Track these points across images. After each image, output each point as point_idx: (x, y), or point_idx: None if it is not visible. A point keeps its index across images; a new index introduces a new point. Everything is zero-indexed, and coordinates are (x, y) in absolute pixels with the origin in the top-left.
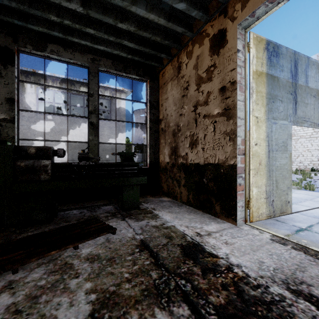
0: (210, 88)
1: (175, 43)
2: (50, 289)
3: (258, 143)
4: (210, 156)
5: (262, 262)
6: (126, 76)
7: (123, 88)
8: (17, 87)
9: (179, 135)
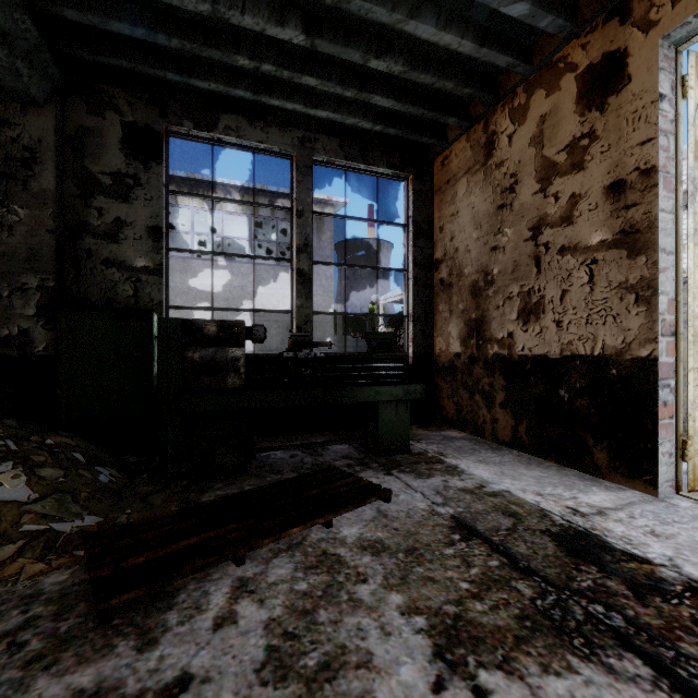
0: (579, 187)
1: (485, 91)
2: (324, 599)
3: None
4: (578, 339)
5: None
6: (365, 169)
7: (328, 197)
8: (165, 205)
9: (490, 293)
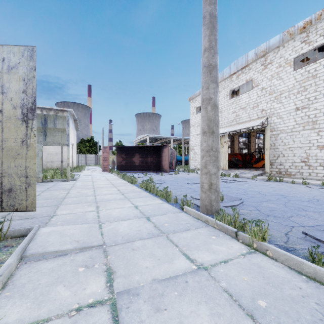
0: None
1: None
2: None
3: None
4: None
5: None
6: None
7: (64, 109)
8: None
9: None
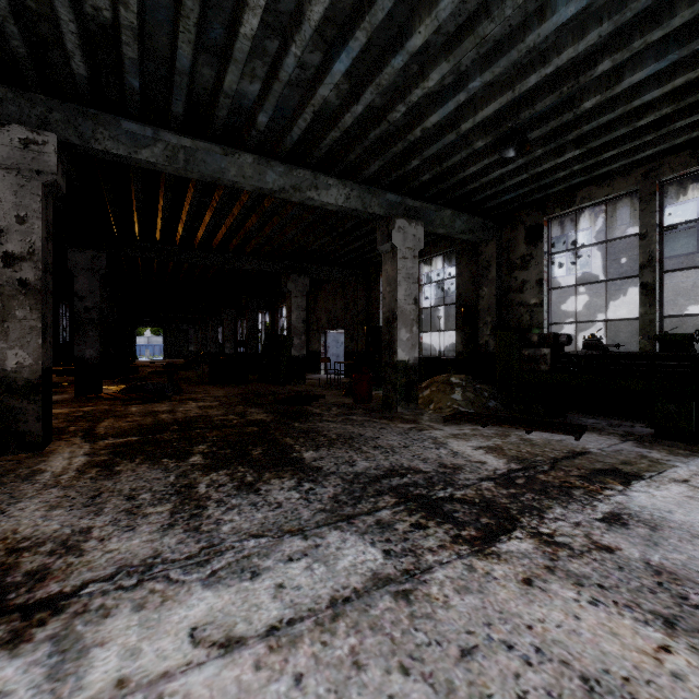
0: None
1: None
2: (484, 436)
3: None
4: None
5: (667, 512)
6: None
7: None
8: (547, 263)
9: None
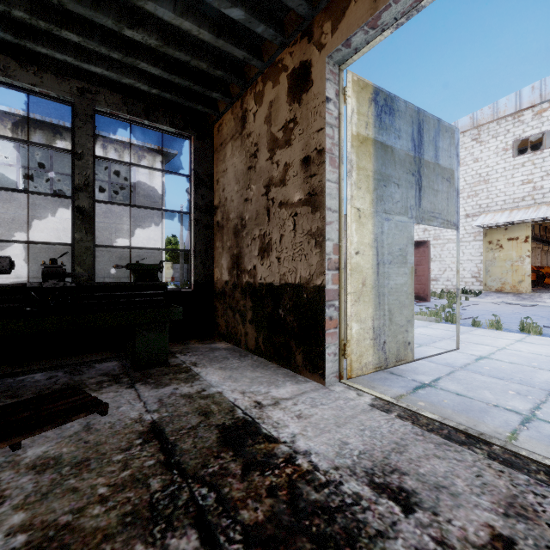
0: (289, 158)
1: (234, 75)
2: None
3: (361, 251)
4: (288, 271)
5: (345, 443)
6: (150, 125)
7: (159, 148)
8: None
9: (244, 234)
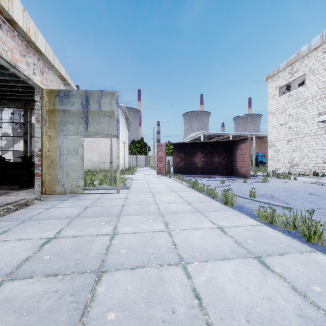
0: None
1: None
2: None
3: (51, 150)
4: None
5: None
6: None
7: None
8: None
9: None
